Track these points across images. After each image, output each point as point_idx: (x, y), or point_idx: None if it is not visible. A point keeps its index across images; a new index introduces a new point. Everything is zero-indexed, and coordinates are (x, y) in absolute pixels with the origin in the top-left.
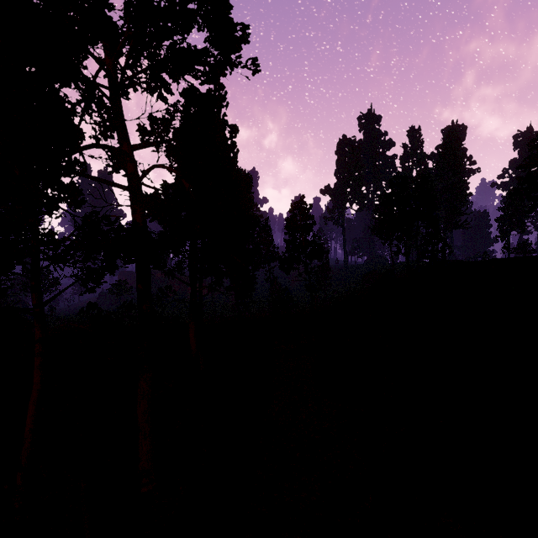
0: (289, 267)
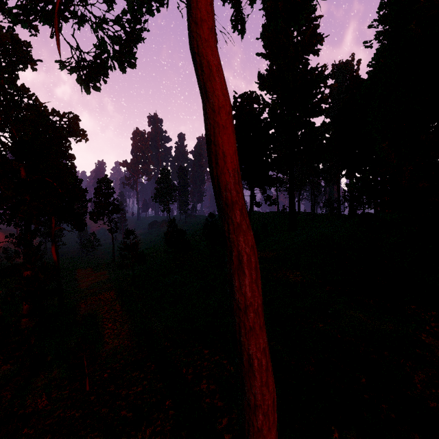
0: (97, 218)
